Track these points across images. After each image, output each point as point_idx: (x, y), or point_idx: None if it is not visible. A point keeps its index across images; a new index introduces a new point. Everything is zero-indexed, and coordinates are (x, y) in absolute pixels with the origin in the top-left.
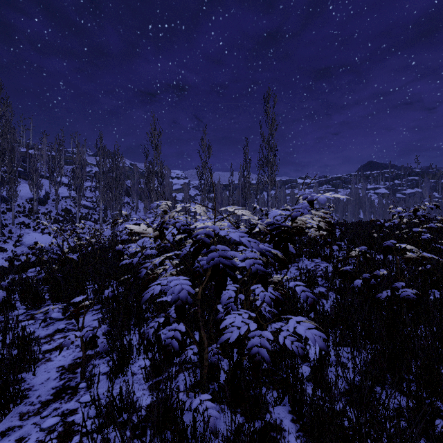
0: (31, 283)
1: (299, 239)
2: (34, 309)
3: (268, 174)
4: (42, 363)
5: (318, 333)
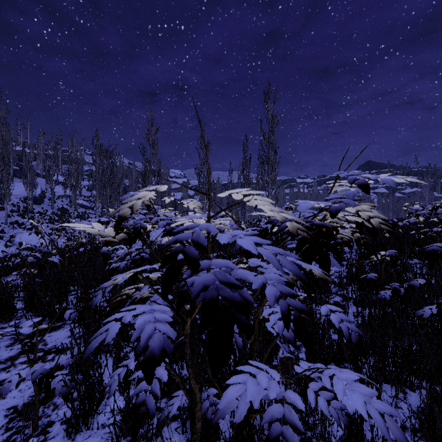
0: (3, 290)
1: None
2: (4, 321)
3: (268, 171)
4: None
5: (387, 408)
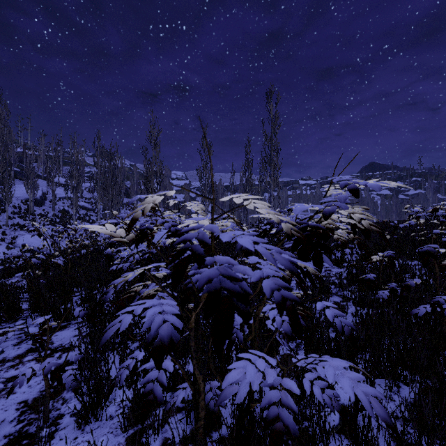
0: (9, 291)
1: None
2: (10, 321)
3: (270, 173)
4: (1, 397)
5: (372, 390)
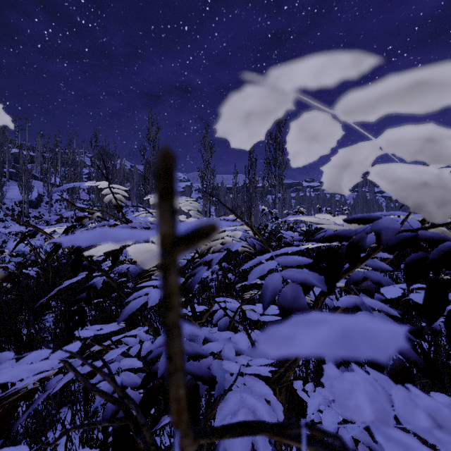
0: None
1: (317, 246)
2: None
3: (275, 173)
4: None
5: None
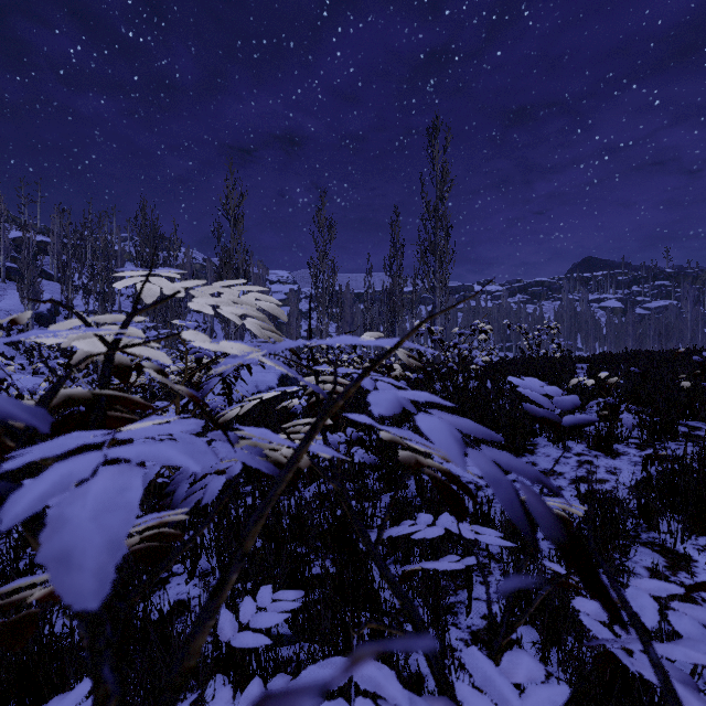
0: None
1: (514, 391)
2: None
3: (435, 268)
4: None
5: None
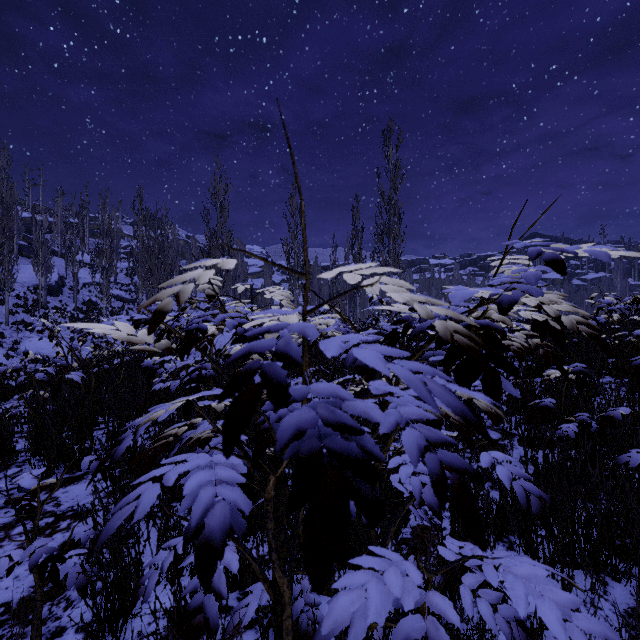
0: None
1: None
2: None
3: (389, 248)
4: None
5: (599, 628)
